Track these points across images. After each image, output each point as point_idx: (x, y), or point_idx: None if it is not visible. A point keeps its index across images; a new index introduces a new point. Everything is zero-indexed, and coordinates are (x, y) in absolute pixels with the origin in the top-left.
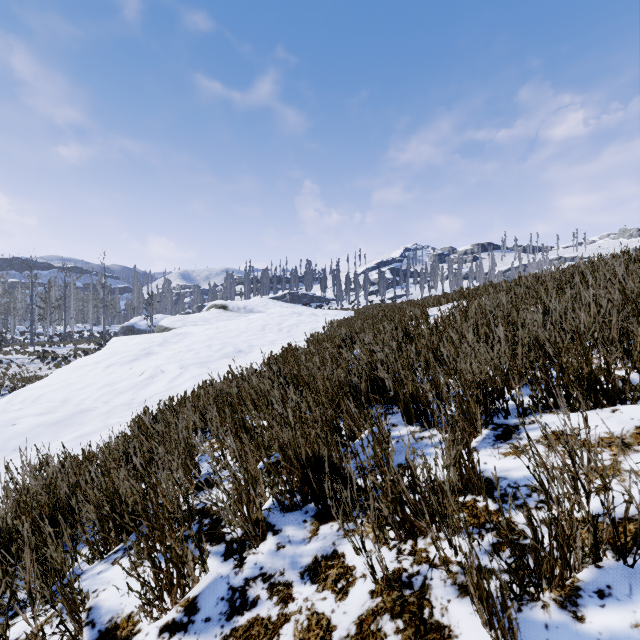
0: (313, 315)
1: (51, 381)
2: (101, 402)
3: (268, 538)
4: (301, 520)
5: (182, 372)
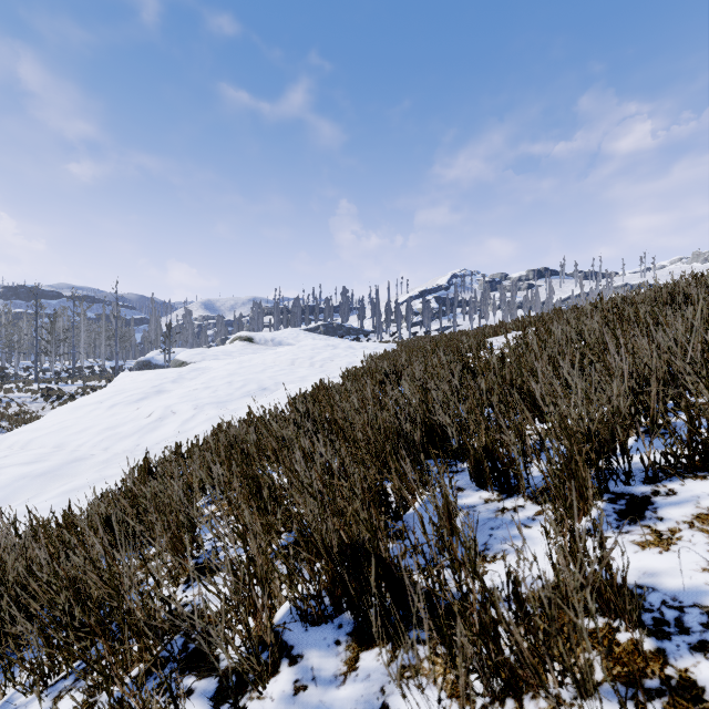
0: (350, 348)
1: (45, 423)
2: (100, 449)
3: (282, 670)
4: (332, 640)
5: (196, 413)
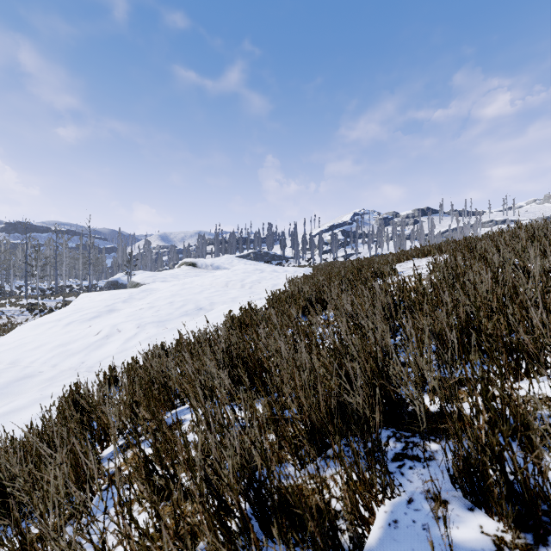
0: (274, 272)
1: (7, 340)
2: (49, 365)
3: None
4: None
5: (138, 332)
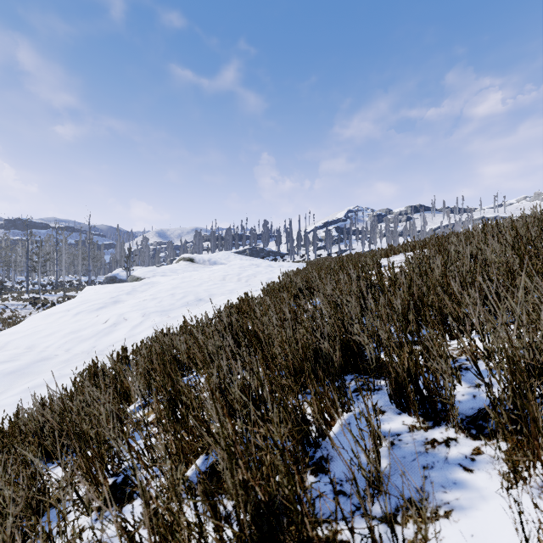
0: (269, 266)
1: (21, 328)
2: (63, 350)
3: None
4: None
5: (143, 320)
